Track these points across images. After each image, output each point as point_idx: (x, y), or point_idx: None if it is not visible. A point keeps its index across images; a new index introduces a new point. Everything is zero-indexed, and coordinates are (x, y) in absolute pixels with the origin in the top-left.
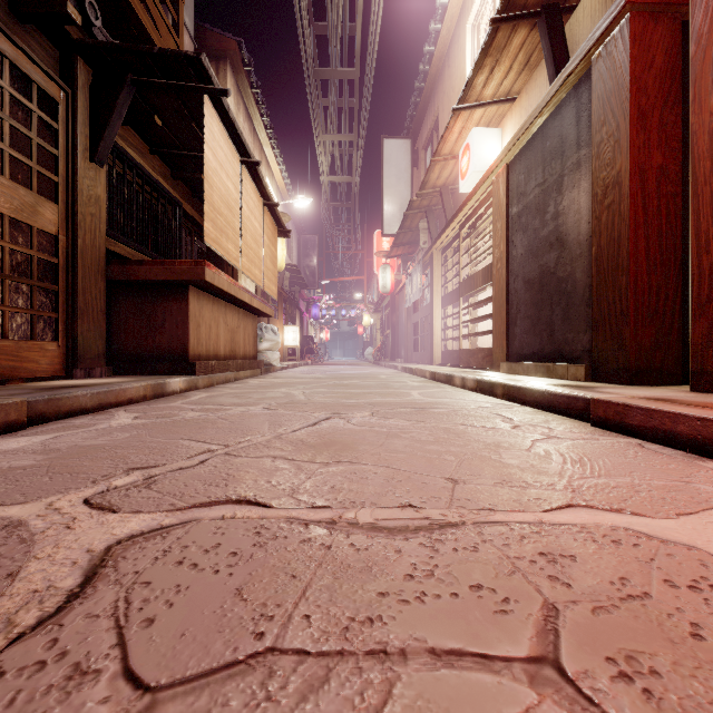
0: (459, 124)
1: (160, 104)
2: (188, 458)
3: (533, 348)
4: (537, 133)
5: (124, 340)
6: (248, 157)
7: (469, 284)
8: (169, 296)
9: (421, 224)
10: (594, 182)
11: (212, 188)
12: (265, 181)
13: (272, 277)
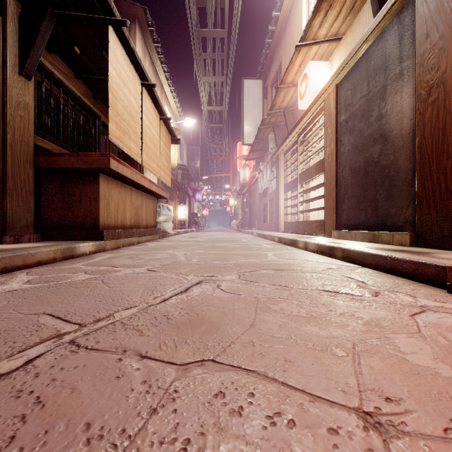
0: (299, 58)
1: (77, 35)
2: (18, 352)
3: (358, 219)
4: (362, 57)
5: (50, 214)
6: (147, 81)
7: (305, 175)
8: (85, 181)
9: (270, 135)
10: (417, 85)
11: (116, 99)
12: (164, 108)
13: (167, 171)
